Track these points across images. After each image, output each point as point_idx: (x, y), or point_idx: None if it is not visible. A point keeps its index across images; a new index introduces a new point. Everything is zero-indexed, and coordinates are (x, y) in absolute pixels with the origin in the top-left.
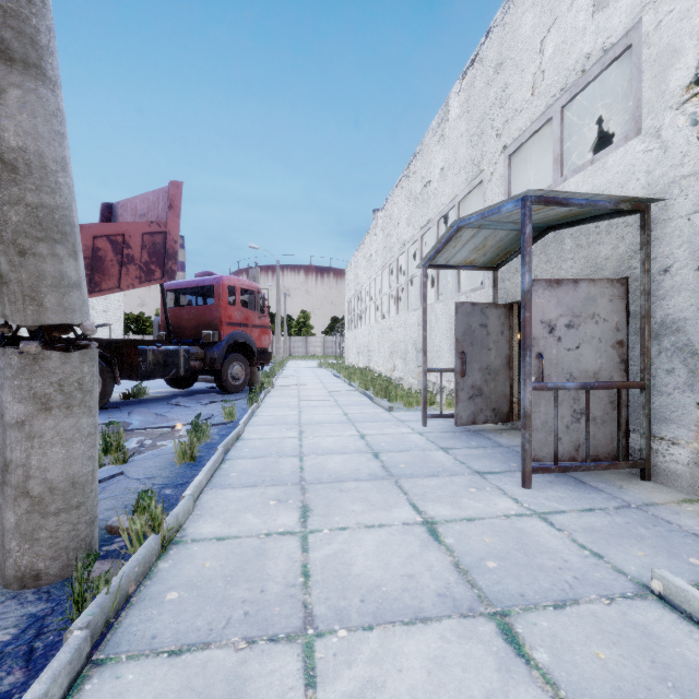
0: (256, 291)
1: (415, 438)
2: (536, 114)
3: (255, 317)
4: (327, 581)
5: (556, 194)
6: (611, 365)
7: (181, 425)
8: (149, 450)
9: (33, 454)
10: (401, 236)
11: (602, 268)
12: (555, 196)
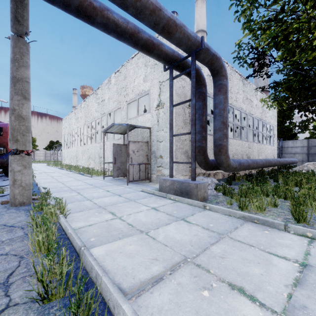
0: None
1: (101, 181)
2: (133, 97)
3: None
4: (89, 197)
5: (133, 124)
6: (145, 160)
7: (8, 185)
8: (5, 191)
9: (23, 177)
10: (93, 114)
11: (145, 139)
12: (133, 124)
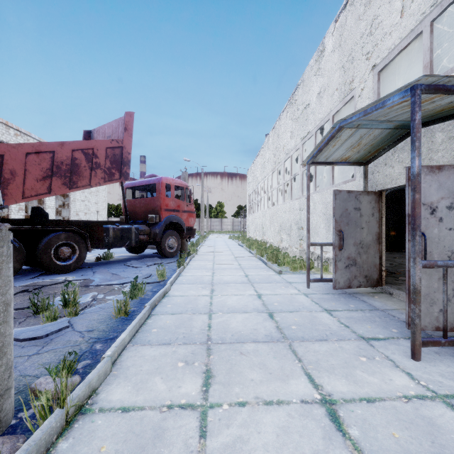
0: (185, 187)
1: (302, 299)
2: (405, 32)
3: (184, 205)
4: None
5: (447, 81)
6: None
7: (127, 283)
8: (98, 304)
9: None
10: (286, 146)
11: None
12: (445, 83)
